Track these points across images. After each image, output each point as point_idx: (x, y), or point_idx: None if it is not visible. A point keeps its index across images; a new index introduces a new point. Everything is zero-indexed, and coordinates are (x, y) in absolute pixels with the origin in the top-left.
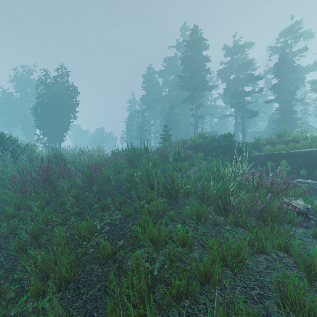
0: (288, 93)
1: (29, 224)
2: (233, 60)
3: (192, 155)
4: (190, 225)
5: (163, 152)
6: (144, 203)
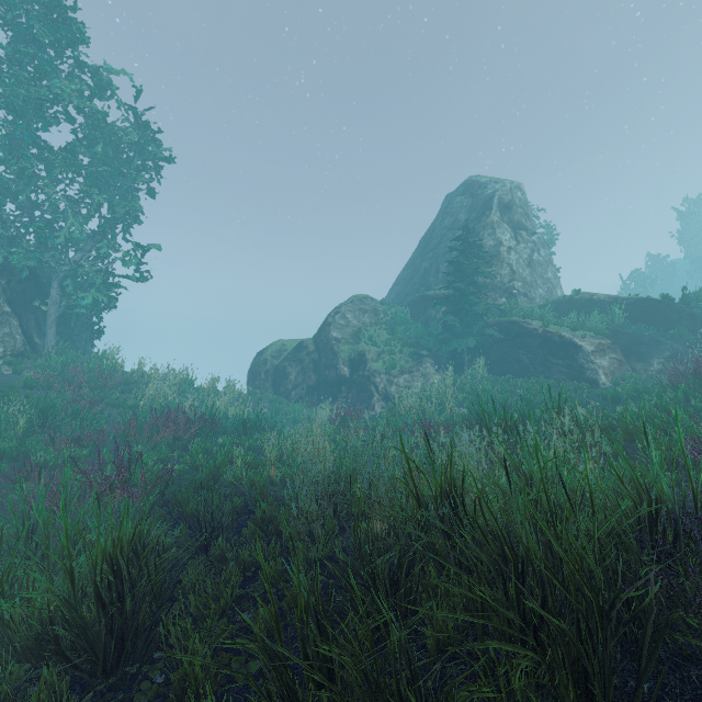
0: None
1: None
2: None
3: None
4: None
5: None
6: None
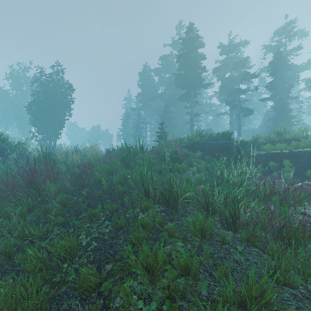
0: (283, 91)
1: (6, 237)
2: (228, 58)
3: (190, 154)
4: (193, 243)
5: (159, 151)
6: (139, 211)
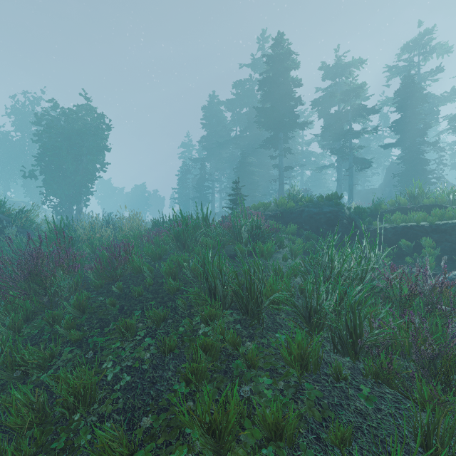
0: (416, 134)
1: None
2: (335, 85)
3: (280, 228)
4: (287, 379)
5: (233, 224)
6: (199, 321)
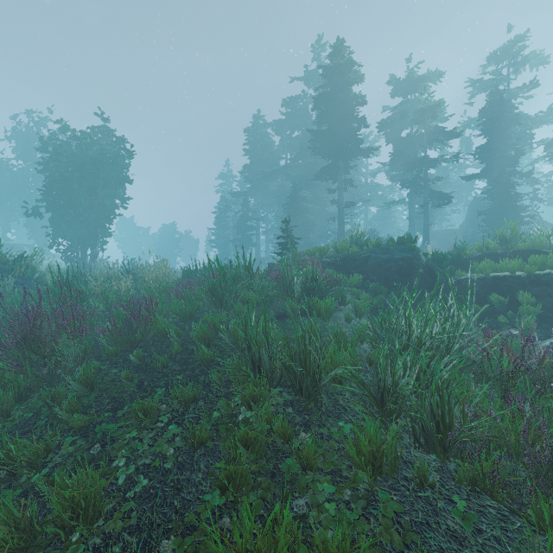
0: (505, 163)
1: None
2: (406, 103)
3: (341, 280)
4: (354, 486)
5: (282, 275)
6: (240, 403)
